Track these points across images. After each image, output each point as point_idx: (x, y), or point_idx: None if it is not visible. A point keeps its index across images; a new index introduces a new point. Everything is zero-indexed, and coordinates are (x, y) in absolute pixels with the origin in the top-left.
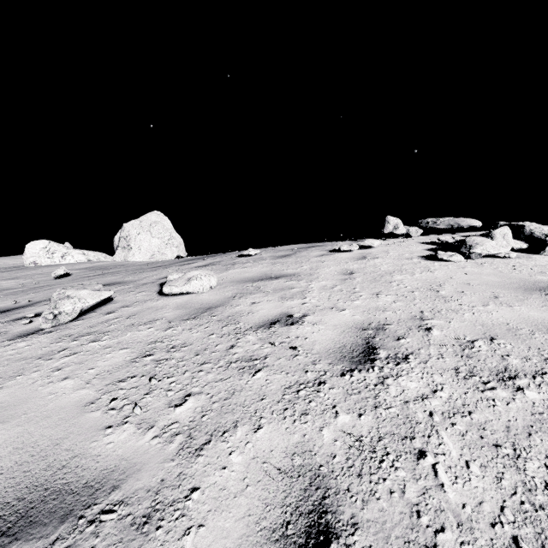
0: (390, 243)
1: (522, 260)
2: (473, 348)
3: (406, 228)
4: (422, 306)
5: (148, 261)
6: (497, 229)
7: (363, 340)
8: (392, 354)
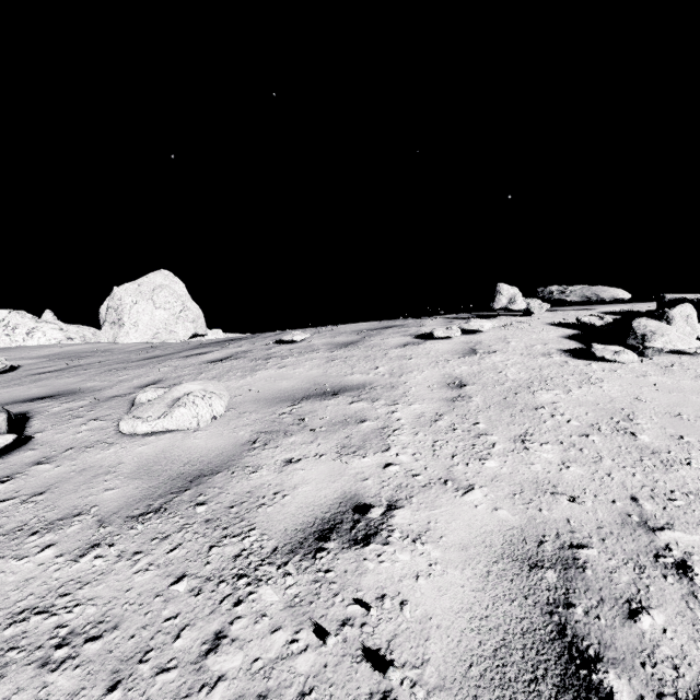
0: (504, 324)
1: None
2: None
3: (523, 300)
4: (627, 481)
5: (146, 344)
6: (676, 308)
7: (546, 616)
8: None
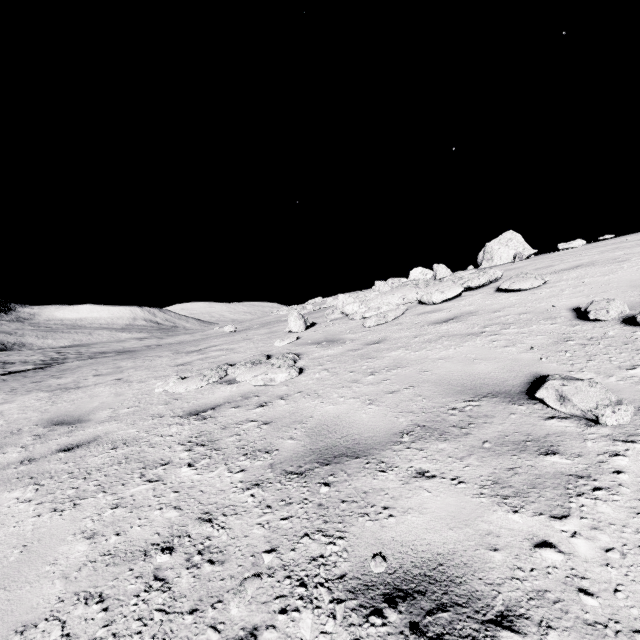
0: None
1: None
2: None
3: None
4: None
5: None
6: None
7: None
8: None
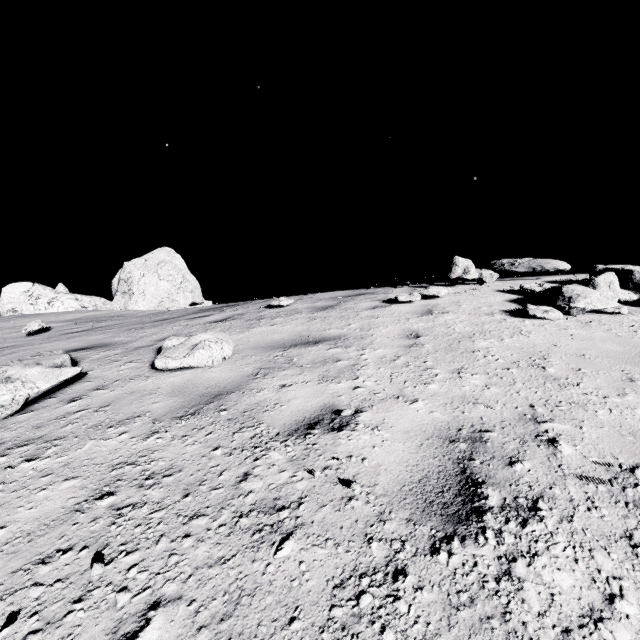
0: (459, 291)
1: (637, 317)
2: (638, 486)
3: (477, 271)
4: (530, 396)
5: (153, 311)
6: (601, 276)
7: (455, 464)
8: (509, 499)
